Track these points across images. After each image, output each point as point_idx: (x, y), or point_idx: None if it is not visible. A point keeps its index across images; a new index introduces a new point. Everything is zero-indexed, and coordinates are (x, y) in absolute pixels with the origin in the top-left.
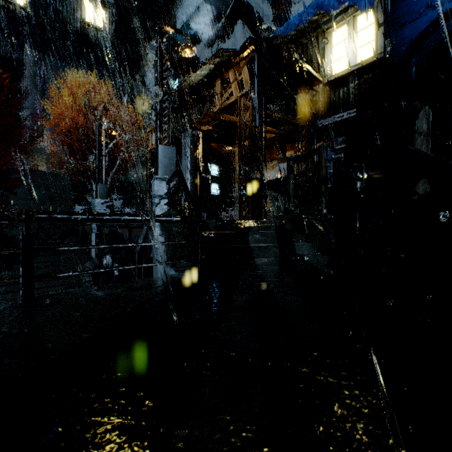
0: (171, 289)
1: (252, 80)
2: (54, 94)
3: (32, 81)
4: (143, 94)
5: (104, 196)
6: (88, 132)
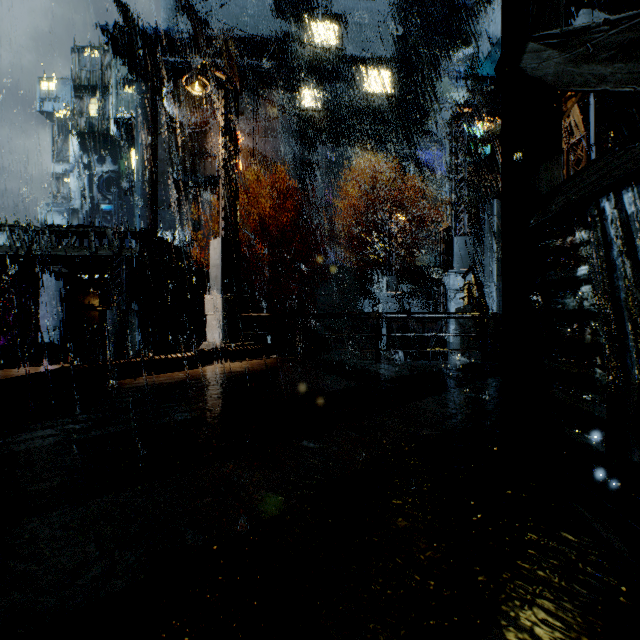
0: (461, 366)
1: (598, 103)
2: (342, 184)
3: (325, 177)
4: (433, 150)
5: (393, 289)
6: (373, 216)
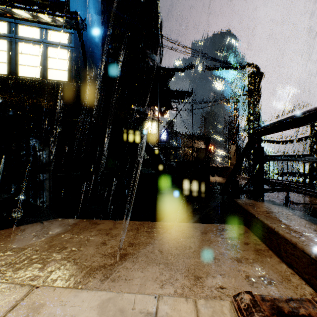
0: None
1: None
2: None
3: None
4: None
5: None
6: None
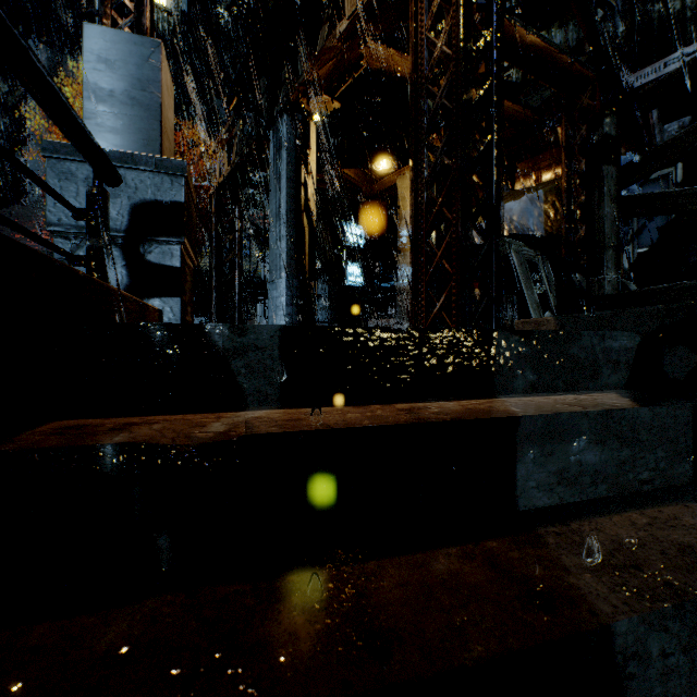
0: None
1: None
2: None
3: None
4: None
5: None
6: None
